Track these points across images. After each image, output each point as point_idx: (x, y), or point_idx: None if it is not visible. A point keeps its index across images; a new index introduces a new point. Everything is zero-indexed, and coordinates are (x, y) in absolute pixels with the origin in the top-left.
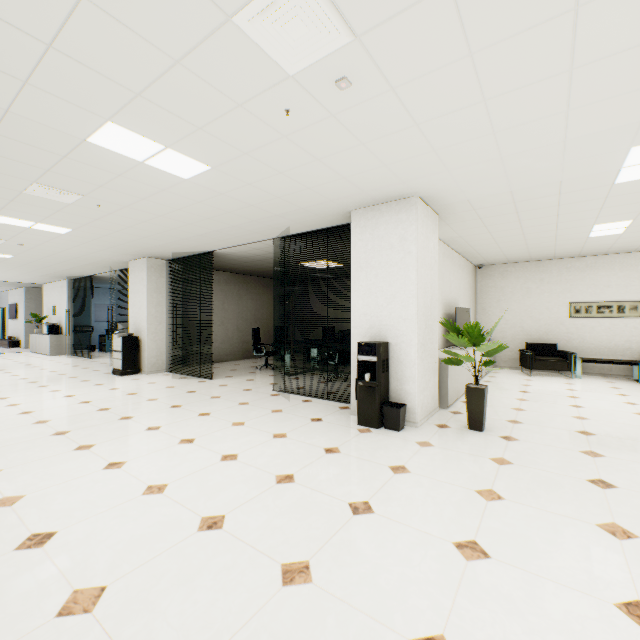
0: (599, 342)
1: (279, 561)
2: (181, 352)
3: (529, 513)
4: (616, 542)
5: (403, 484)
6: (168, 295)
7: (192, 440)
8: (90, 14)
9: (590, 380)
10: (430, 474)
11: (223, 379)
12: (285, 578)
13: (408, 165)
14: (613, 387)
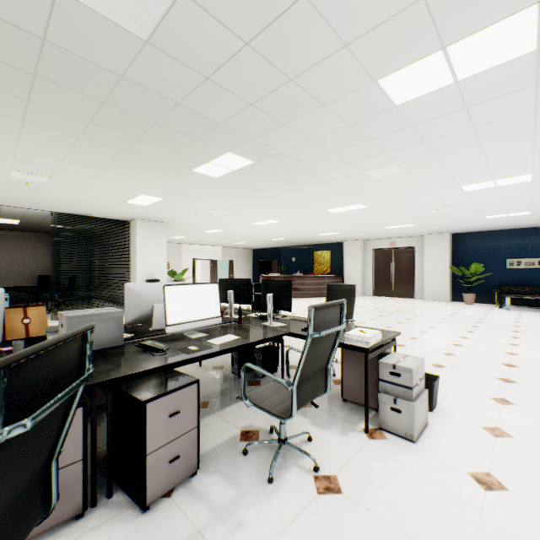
0: None
1: None
2: None
3: None
4: None
5: None
6: None
7: None
8: (210, 203)
9: None
10: None
11: None
12: None
13: (185, 220)
14: None
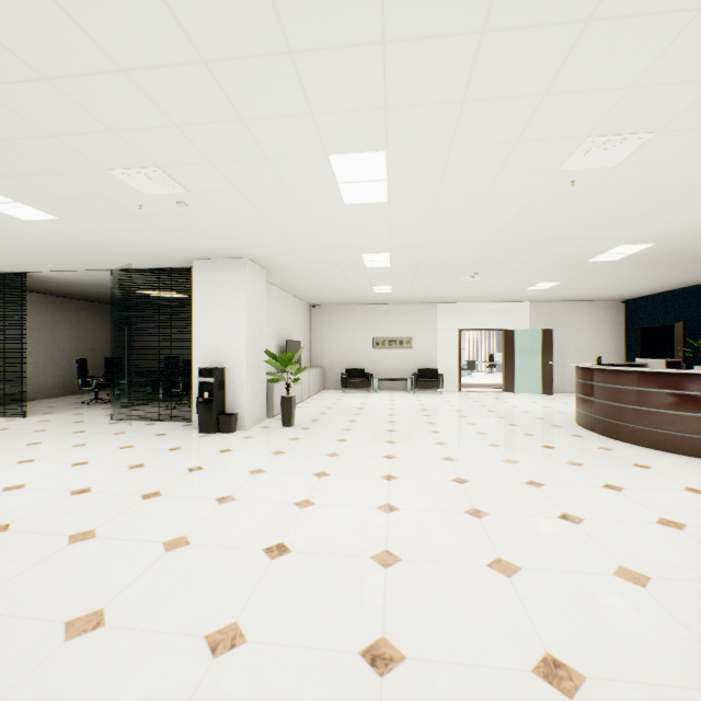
0: (390, 366)
1: (140, 494)
2: None
3: (296, 456)
4: (330, 458)
5: (227, 456)
6: None
7: (32, 460)
8: None
9: (382, 393)
10: (247, 450)
11: (41, 416)
12: (145, 498)
13: (235, 242)
14: (391, 396)
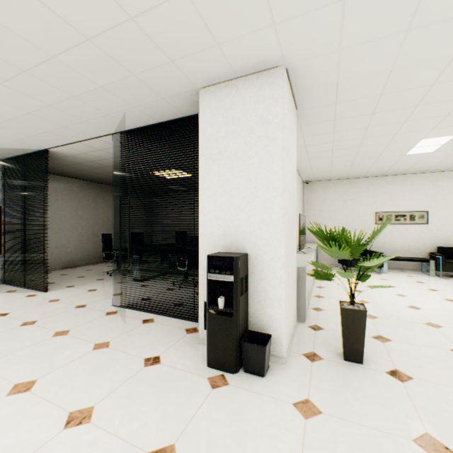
0: (396, 243)
1: None
2: (20, 260)
3: None
4: None
5: None
6: (1, 199)
7: None
8: None
9: (395, 275)
10: None
11: (60, 290)
12: None
13: None
14: (418, 281)
